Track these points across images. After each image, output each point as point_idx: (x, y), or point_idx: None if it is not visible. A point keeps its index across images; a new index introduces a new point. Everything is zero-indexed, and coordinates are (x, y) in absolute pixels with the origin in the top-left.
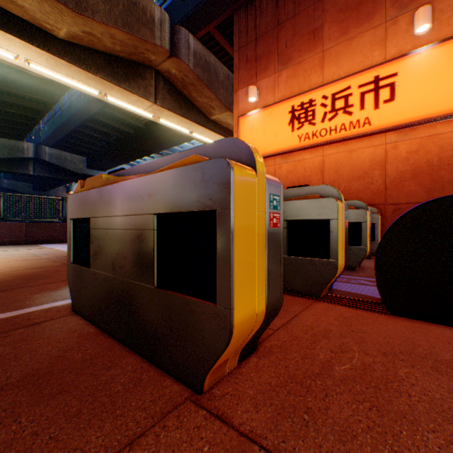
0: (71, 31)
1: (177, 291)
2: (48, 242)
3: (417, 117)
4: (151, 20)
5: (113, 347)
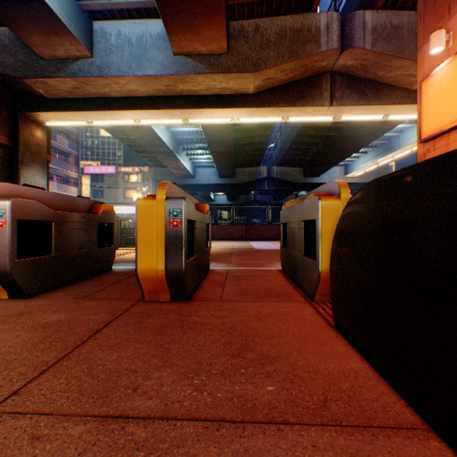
0: (255, 86)
1: None
2: (257, 239)
3: None
4: (316, 32)
5: None
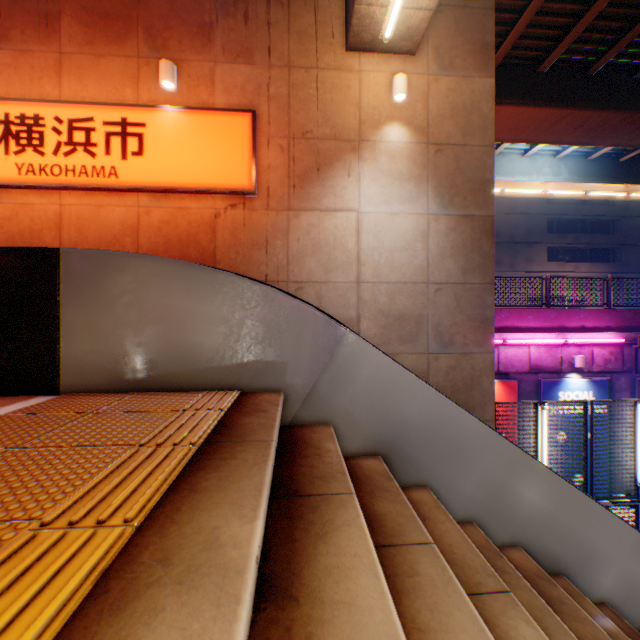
0: None
1: None
2: None
3: (167, 183)
4: None
5: None
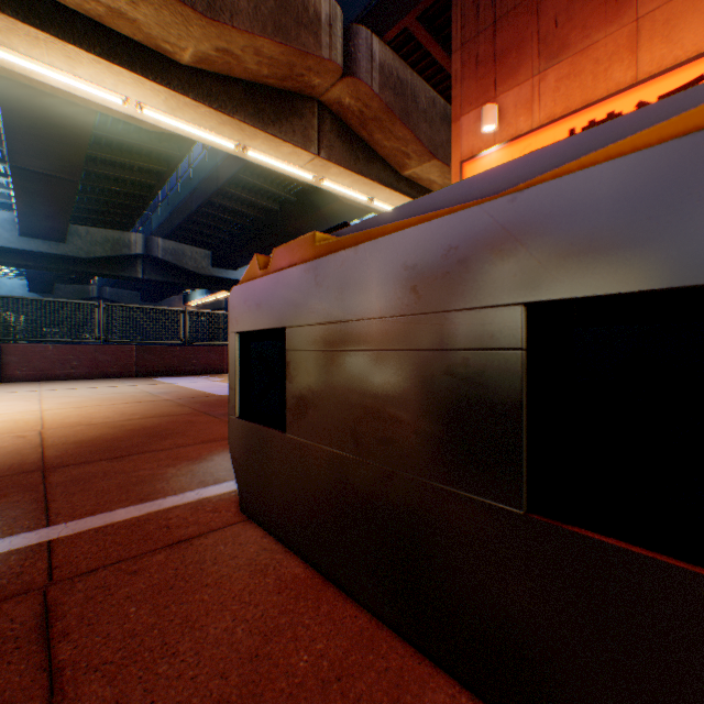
0: (199, 51)
1: (621, 537)
2: (164, 374)
3: None
4: (316, 19)
5: (371, 636)
